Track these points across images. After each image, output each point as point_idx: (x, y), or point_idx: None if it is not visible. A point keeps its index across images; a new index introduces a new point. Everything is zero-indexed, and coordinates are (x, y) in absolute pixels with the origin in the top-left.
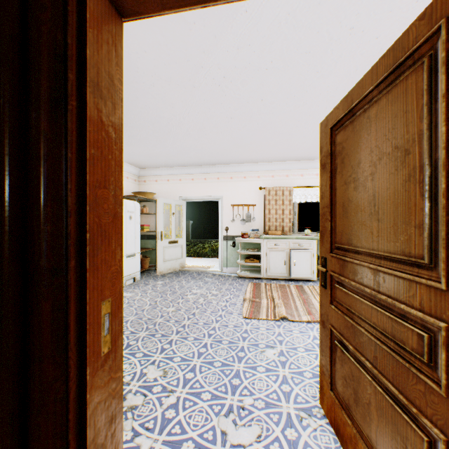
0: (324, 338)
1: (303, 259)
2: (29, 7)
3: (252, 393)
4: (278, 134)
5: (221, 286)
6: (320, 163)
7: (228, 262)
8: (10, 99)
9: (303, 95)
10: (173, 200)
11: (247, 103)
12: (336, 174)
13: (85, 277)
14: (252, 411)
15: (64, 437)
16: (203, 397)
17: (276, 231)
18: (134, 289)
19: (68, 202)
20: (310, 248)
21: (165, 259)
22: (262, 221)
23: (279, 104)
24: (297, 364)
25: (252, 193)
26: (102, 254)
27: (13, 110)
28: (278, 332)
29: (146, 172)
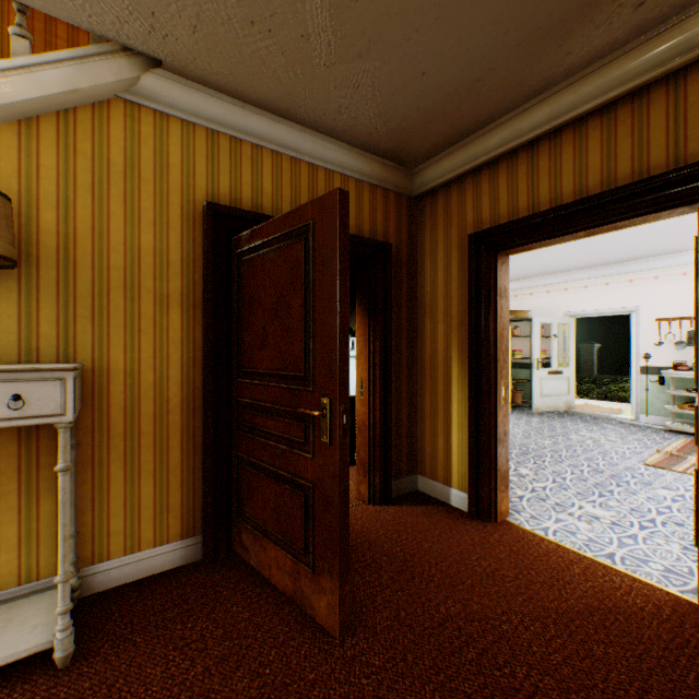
0: None
1: None
2: (477, 274)
3: (620, 502)
4: None
5: (625, 435)
6: None
7: (648, 408)
8: (473, 308)
9: None
10: (554, 318)
11: None
12: None
13: (496, 370)
14: (613, 507)
15: (489, 426)
16: (568, 491)
17: None
18: None
19: (490, 342)
20: None
21: (542, 393)
22: None
23: None
24: None
25: None
26: (501, 362)
27: (474, 312)
28: (691, 484)
29: (516, 284)
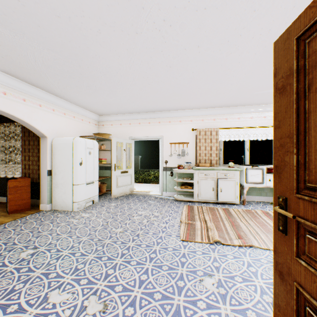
0: (283, 293)
1: (228, 187)
2: None
3: None
4: (209, 82)
5: (161, 208)
6: (274, 87)
7: (167, 188)
8: None
9: (236, 40)
10: (124, 139)
11: (184, 50)
12: (310, 92)
13: None
14: None
15: None
16: None
17: (205, 163)
18: (92, 210)
19: None
20: (234, 178)
21: (118, 185)
22: (194, 155)
23: (213, 50)
24: (238, 299)
25: (186, 133)
26: None
27: None
28: (214, 257)
29: (104, 118)
